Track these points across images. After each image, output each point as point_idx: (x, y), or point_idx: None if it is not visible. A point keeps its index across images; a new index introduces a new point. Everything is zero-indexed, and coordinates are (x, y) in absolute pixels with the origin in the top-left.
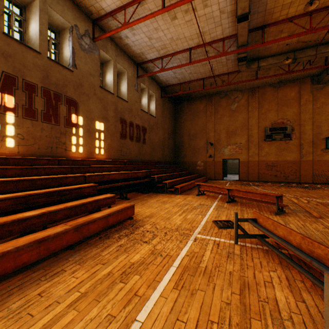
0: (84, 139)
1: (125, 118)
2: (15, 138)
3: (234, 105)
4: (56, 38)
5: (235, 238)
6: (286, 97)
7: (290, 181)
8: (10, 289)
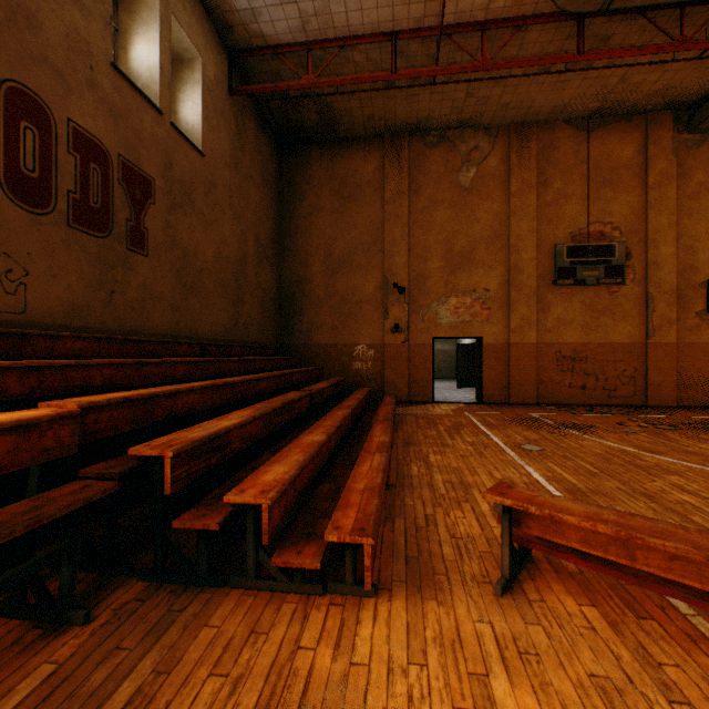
0: None
1: None
2: None
3: (467, 173)
4: None
5: None
6: (611, 162)
7: (620, 402)
8: None
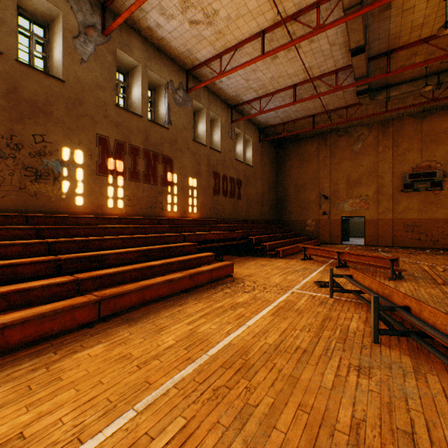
0: (178, 197)
1: (218, 171)
2: (123, 200)
3: (357, 145)
4: (151, 95)
5: (330, 292)
6: (435, 131)
7: (440, 247)
8: (158, 308)
